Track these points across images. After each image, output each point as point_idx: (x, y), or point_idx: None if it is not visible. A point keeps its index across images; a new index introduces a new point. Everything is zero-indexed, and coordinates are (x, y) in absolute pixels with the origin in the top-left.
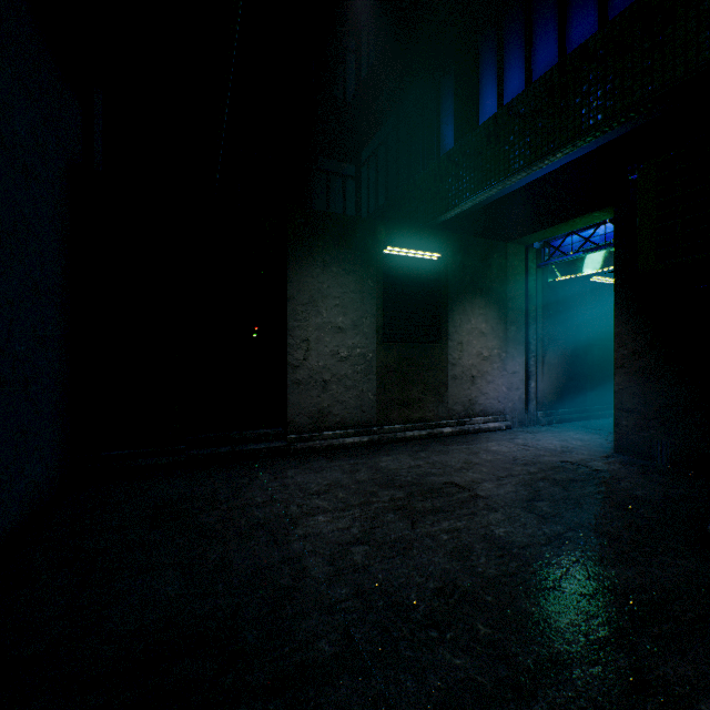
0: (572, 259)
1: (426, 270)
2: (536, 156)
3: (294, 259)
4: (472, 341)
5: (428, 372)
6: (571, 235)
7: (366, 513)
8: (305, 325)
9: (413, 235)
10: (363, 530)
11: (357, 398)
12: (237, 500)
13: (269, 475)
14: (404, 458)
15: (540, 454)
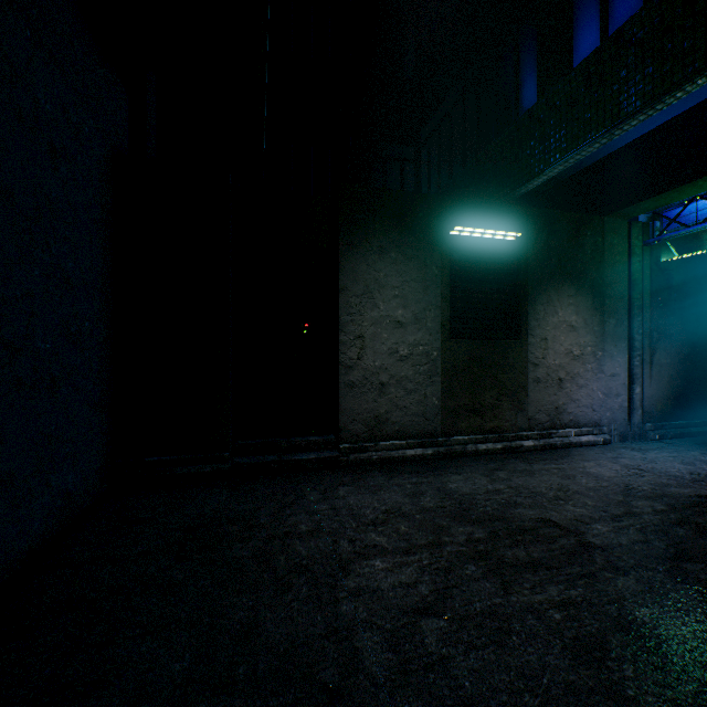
0: (698, 230)
1: (501, 252)
2: (663, 90)
3: (347, 244)
4: (558, 336)
5: (504, 373)
6: (696, 201)
7: (437, 560)
8: (359, 319)
9: (485, 212)
10: (435, 590)
11: (419, 404)
12: (279, 527)
13: (317, 493)
14: (478, 479)
15: (663, 482)
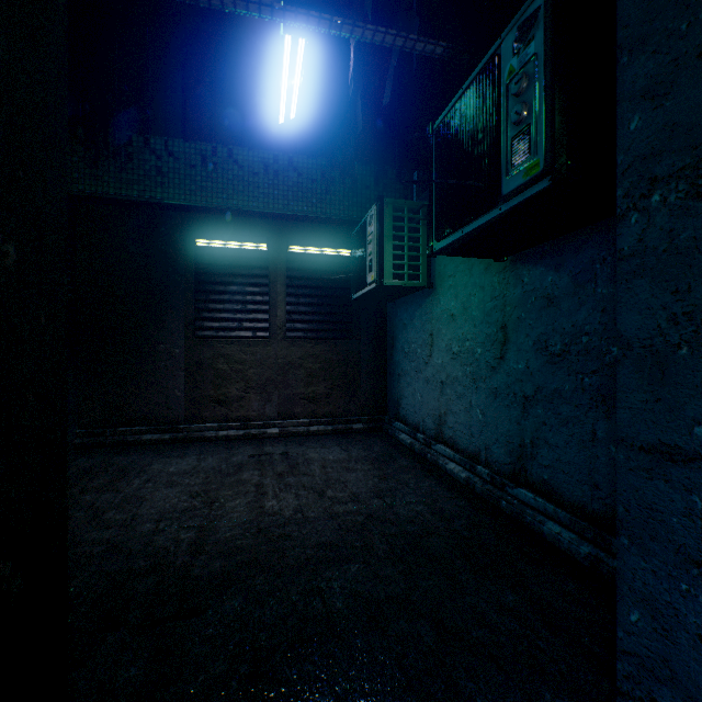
0: None
1: None
2: None
3: None
4: None
5: None
6: None
7: None
8: None
9: None
10: None
11: None
12: None
13: None
14: None
15: None
